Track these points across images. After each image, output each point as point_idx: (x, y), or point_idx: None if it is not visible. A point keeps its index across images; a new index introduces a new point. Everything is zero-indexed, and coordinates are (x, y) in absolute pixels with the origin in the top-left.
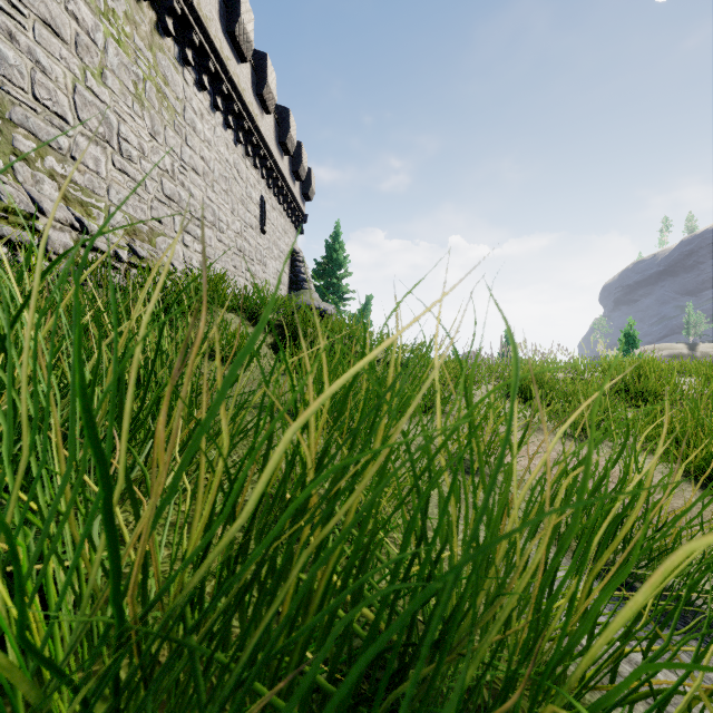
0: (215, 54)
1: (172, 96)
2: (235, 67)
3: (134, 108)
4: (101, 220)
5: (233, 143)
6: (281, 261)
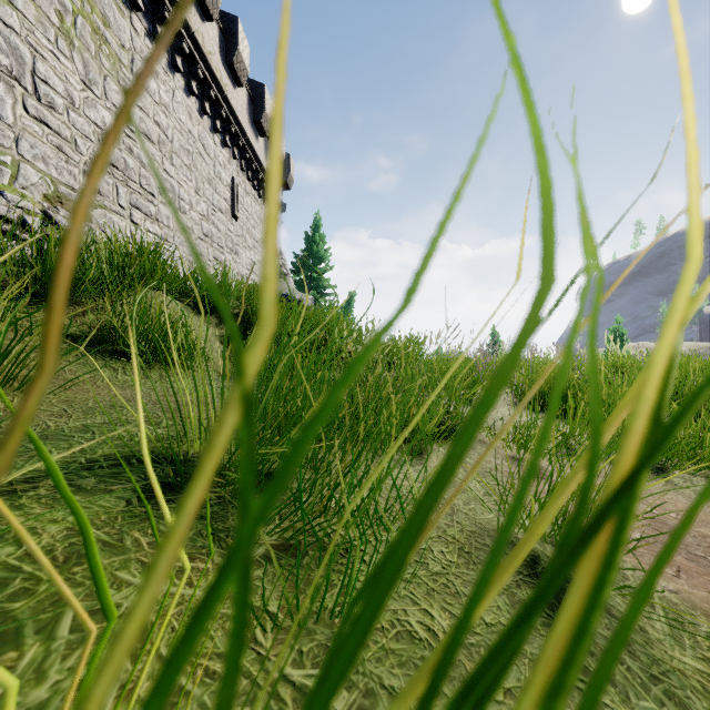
0: (172, 2)
1: (114, 42)
2: (199, 24)
3: (58, 45)
4: (6, 178)
5: (197, 113)
6: (256, 251)
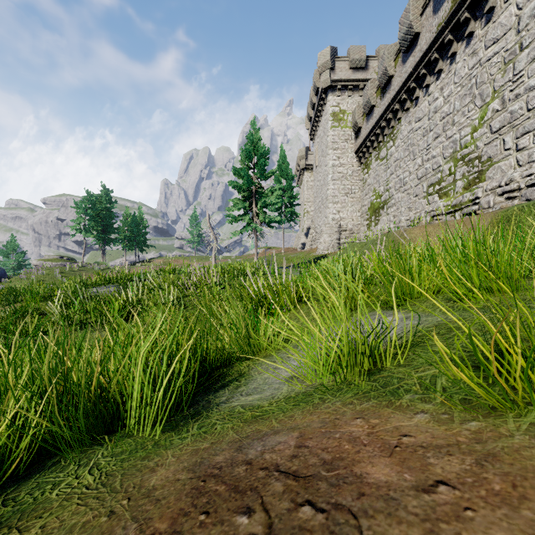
0: None
1: None
2: None
3: None
4: None
5: None
6: None
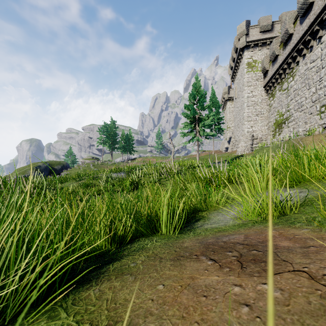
0: None
1: None
2: None
3: None
4: None
5: None
6: None
